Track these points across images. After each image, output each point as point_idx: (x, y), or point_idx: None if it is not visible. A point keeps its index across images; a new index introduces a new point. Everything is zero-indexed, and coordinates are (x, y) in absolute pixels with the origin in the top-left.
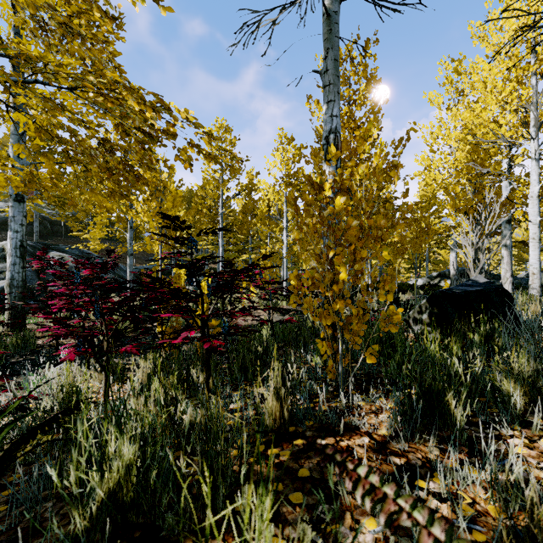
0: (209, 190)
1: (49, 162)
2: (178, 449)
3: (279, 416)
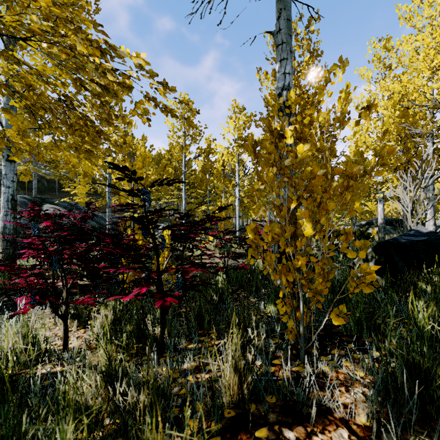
0: (174, 153)
1: (13, 118)
2: (118, 436)
3: (237, 390)
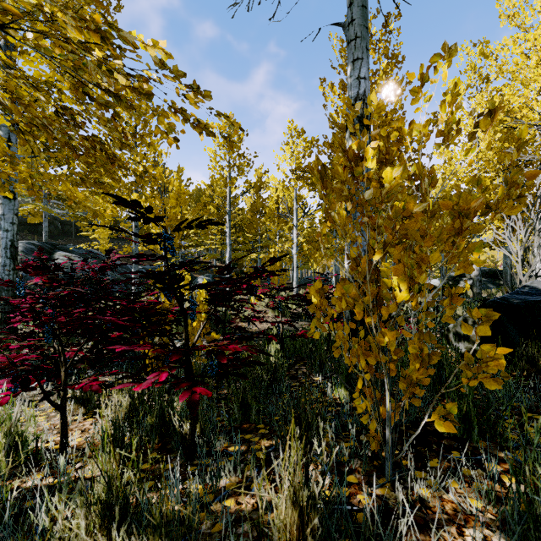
0: (217, 188)
1: None
2: None
3: (296, 533)
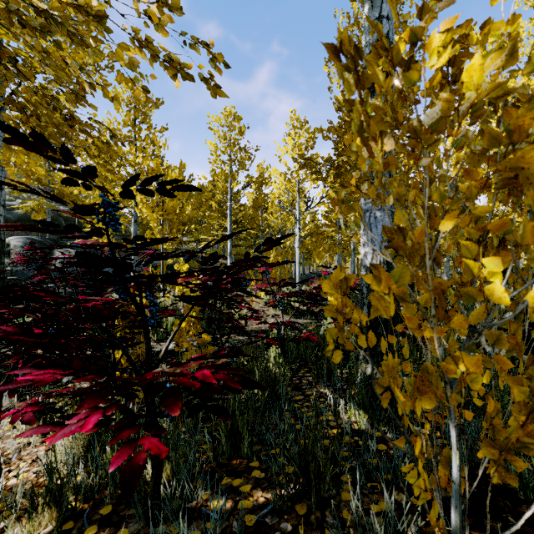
0: (218, 184)
1: None
2: None
3: None
